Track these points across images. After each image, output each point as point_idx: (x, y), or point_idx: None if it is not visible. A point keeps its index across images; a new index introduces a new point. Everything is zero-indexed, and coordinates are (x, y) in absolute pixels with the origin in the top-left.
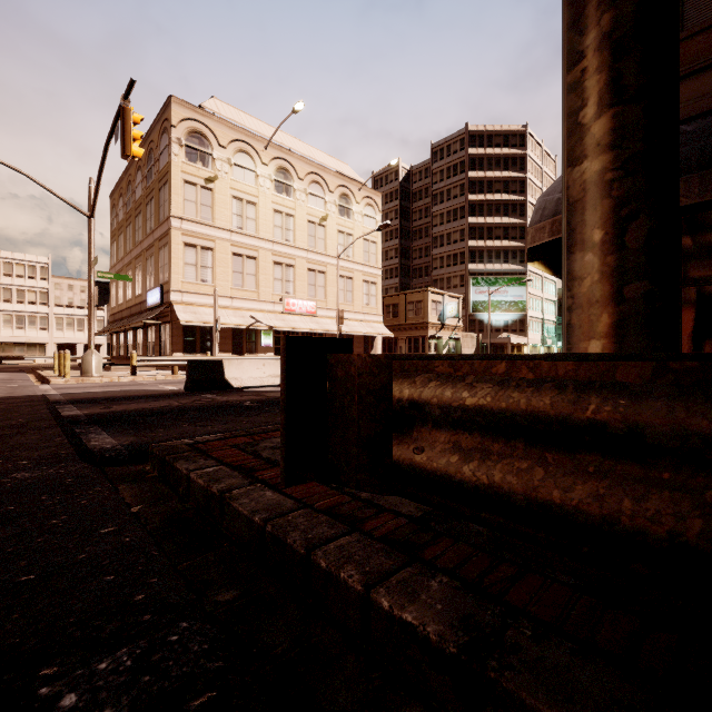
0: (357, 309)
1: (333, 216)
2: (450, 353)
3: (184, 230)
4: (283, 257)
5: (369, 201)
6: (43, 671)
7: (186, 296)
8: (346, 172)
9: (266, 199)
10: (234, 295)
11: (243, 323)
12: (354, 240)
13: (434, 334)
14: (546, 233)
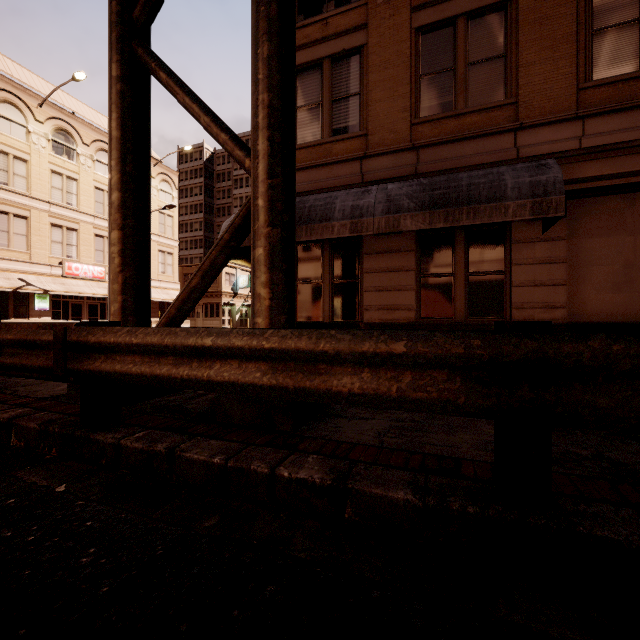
0: (152, 277)
1: None
2: (243, 317)
3: None
4: (63, 220)
5: (166, 178)
6: None
7: None
8: None
9: (41, 158)
10: None
11: (8, 285)
12: None
13: (228, 301)
14: None
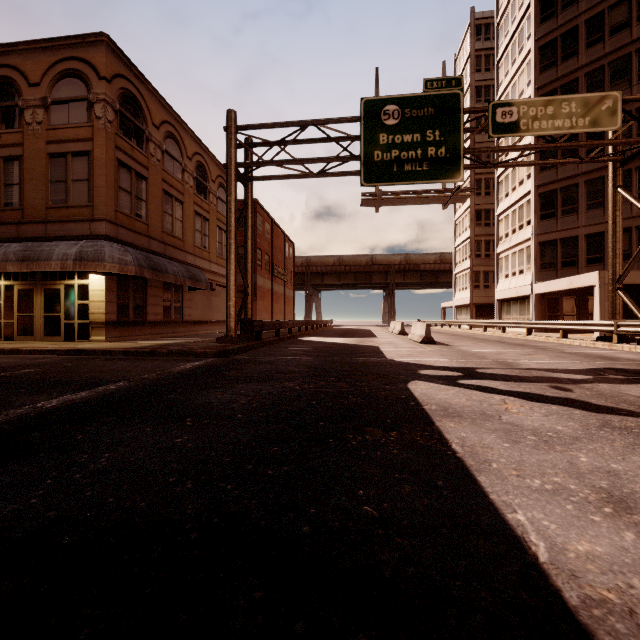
0: None
1: None
2: None
3: None
4: None
5: None
6: (272, 348)
7: None
8: None
9: None
10: None
11: None
12: None
13: None
14: (117, 269)
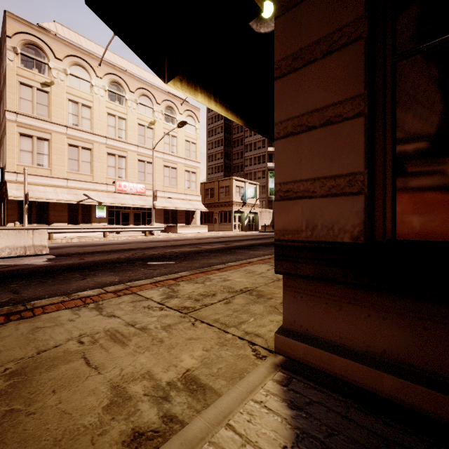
0: (180, 191)
1: (160, 122)
2: (250, 223)
3: (19, 123)
4: (116, 150)
5: (190, 113)
6: None
7: (21, 176)
8: (172, 91)
9: (100, 104)
10: (70, 177)
11: (74, 199)
12: (163, 136)
13: (238, 209)
14: None
